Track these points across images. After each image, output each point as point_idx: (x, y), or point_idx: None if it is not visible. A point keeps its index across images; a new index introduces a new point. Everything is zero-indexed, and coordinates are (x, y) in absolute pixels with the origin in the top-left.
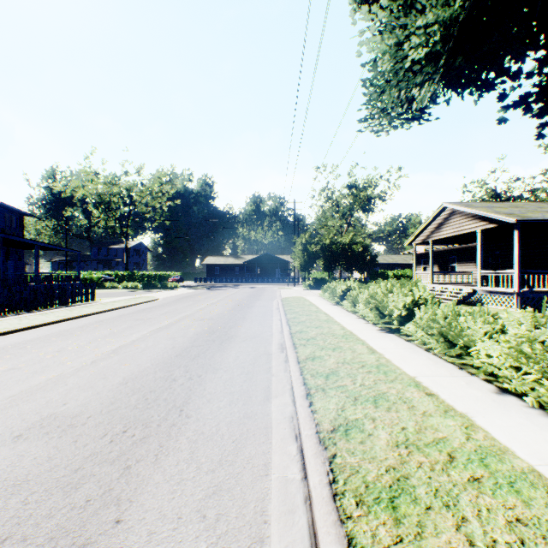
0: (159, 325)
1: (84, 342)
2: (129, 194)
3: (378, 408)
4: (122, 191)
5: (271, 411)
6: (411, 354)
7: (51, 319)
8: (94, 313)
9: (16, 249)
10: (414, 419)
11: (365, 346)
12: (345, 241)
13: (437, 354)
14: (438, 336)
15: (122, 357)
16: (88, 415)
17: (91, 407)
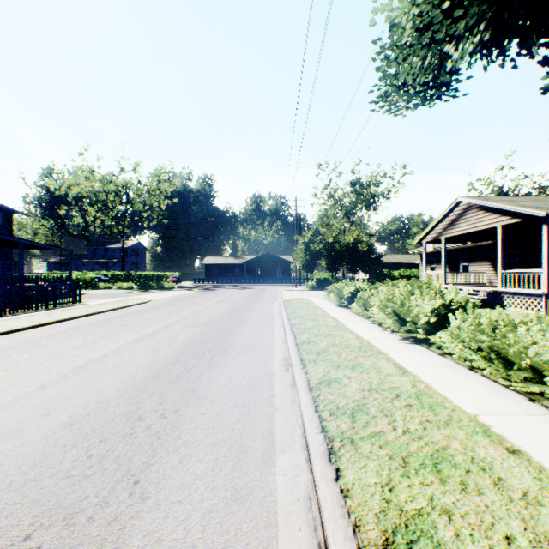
0: (143, 333)
1: (44, 356)
2: (126, 192)
3: (446, 485)
4: (118, 189)
5: (276, 484)
6: (453, 375)
7: (20, 325)
8: (74, 318)
9: (3, 248)
10: (516, 512)
11: (391, 363)
12: (349, 240)
13: (487, 375)
14: (488, 351)
15: (83, 379)
16: None
17: None
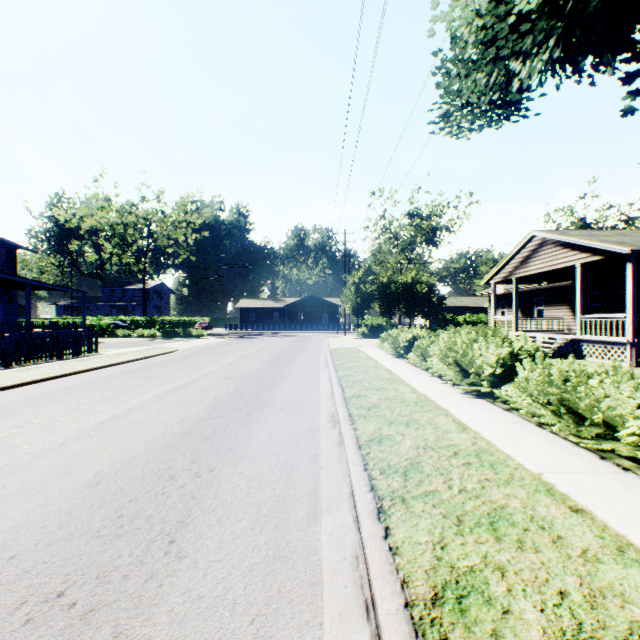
0: (170, 386)
1: (61, 412)
2: (147, 224)
3: (502, 543)
4: (139, 220)
5: (321, 543)
6: (519, 431)
7: (31, 378)
8: (91, 369)
9: (6, 289)
10: (573, 569)
11: (450, 418)
12: (406, 280)
13: (556, 431)
14: (558, 405)
15: (106, 436)
16: (11, 554)
17: (23, 534)
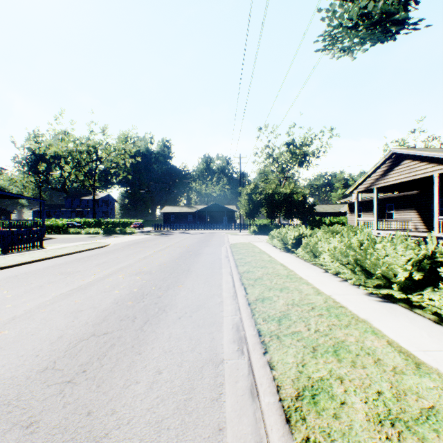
0: (78, 284)
1: None
2: (95, 151)
3: None
4: (89, 148)
5: None
6: None
7: None
8: (21, 264)
9: None
10: None
11: (384, 340)
12: (286, 191)
13: None
14: None
15: None
16: None
17: None
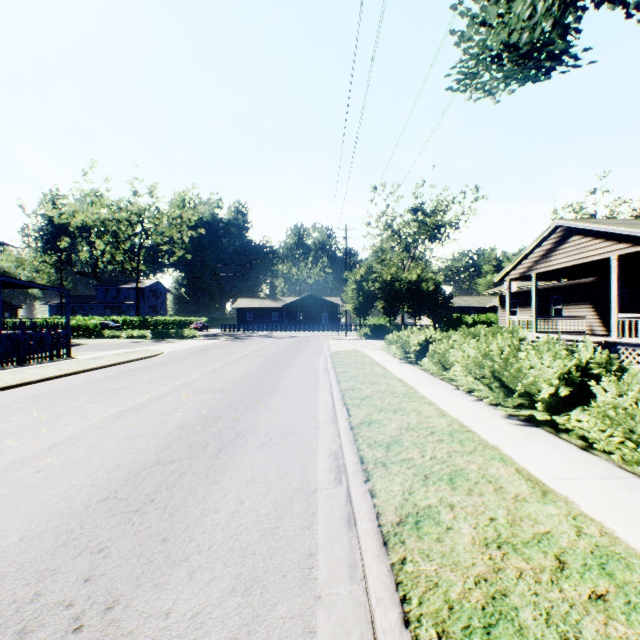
0: (129, 404)
1: None
2: (140, 221)
3: None
4: (131, 216)
5: None
6: (635, 498)
7: None
8: (46, 379)
9: None
10: None
11: (512, 468)
12: (411, 278)
13: None
14: None
15: None
16: None
17: None
